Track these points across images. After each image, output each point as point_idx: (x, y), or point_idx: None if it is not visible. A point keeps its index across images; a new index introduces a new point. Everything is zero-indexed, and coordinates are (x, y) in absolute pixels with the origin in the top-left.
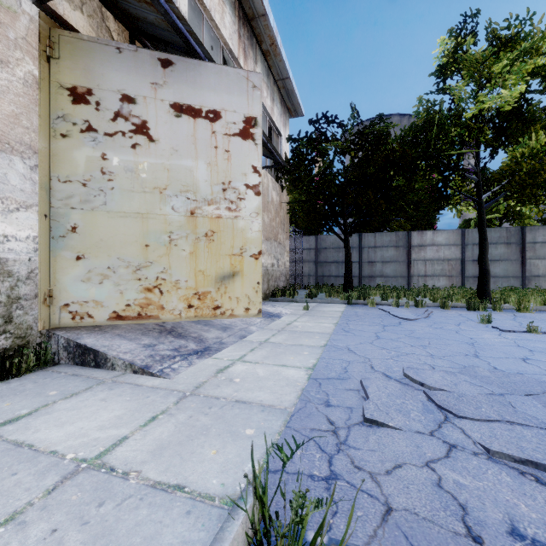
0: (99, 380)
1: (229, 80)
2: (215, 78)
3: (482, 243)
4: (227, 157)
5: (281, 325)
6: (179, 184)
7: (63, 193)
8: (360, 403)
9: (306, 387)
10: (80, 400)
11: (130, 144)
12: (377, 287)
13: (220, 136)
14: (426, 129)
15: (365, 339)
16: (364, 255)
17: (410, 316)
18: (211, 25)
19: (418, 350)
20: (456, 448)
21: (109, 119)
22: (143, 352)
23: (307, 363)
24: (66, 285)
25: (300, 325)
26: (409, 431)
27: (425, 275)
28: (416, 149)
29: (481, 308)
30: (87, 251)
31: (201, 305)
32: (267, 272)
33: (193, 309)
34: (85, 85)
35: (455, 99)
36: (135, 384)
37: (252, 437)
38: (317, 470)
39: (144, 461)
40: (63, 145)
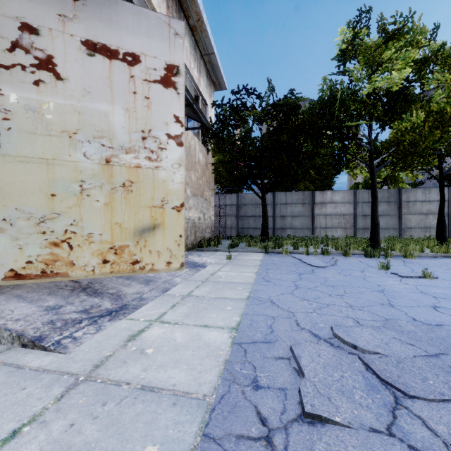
0: None
1: (149, 24)
2: (133, 20)
3: (374, 201)
4: (147, 104)
5: (205, 275)
6: (92, 129)
7: None
8: (293, 380)
9: (230, 358)
10: None
11: (31, 80)
12: (288, 237)
13: (139, 81)
14: (331, 102)
15: (285, 289)
16: (277, 210)
17: (321, 264)
18: None
19: (337, 300)
20: None
21: (5, 49)
22: (42, 318)
23: (230, 321)
24: None
25: (224, 275)
26: (362, 428)
27: (325, 227)
28: (322, 120)
29: (376, 255)
30: None
31: (118, 260)
32: (194, 225)
33: (108, 264)
34: None
35: (354, 78)
36: (16, 365)
37: None
38: None
39: None
40: None
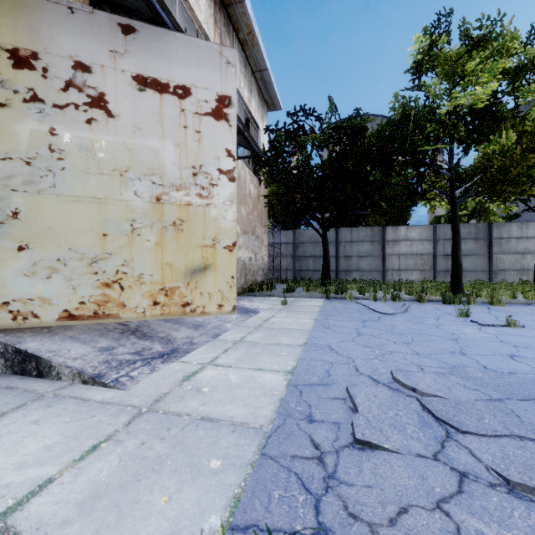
0: (37, 395)
1: (200, 54)
2: (184, 51)
3: (455, 238)
4: (198, 138)
5: (258, 321)
6: (143, 166)
7: (1, 172)
8: (348, 416)
9: (285, 397)
10: (5, 424)
11: (84, 119)
12: (354, 281)
13: (190, 114)
14: (403, 124)
15: (346, 337)
16: (341, 250)
17: (389, 311)
18: (184, 5)
19: (402, 347)
20: (468, 478)
21: (59, 89)
22: (98, 357)
23: (286, 365)
24: (5, 280)
25: (278, 321)
26: (409, 454)
27: (399, 270)
28: (393, 144)
29: (456, 301)
30: (31, 240)
31: (169, 302)
32: (244, 266)
33: (159, 306)
34: (29, 48)
35: (431, 95)
36: (81, 398)
37: (217, 472)
38: (301, 523)
39: (66, 521)
40: (1, 116)
